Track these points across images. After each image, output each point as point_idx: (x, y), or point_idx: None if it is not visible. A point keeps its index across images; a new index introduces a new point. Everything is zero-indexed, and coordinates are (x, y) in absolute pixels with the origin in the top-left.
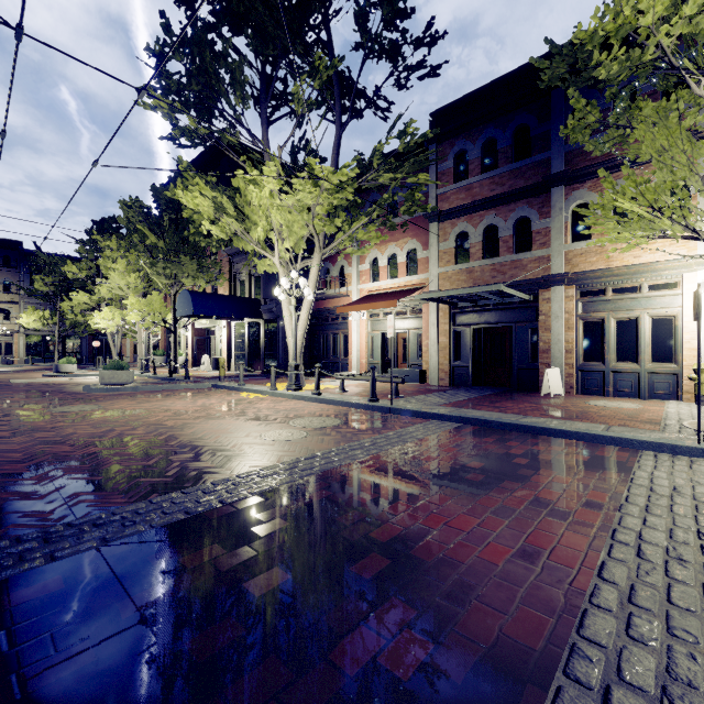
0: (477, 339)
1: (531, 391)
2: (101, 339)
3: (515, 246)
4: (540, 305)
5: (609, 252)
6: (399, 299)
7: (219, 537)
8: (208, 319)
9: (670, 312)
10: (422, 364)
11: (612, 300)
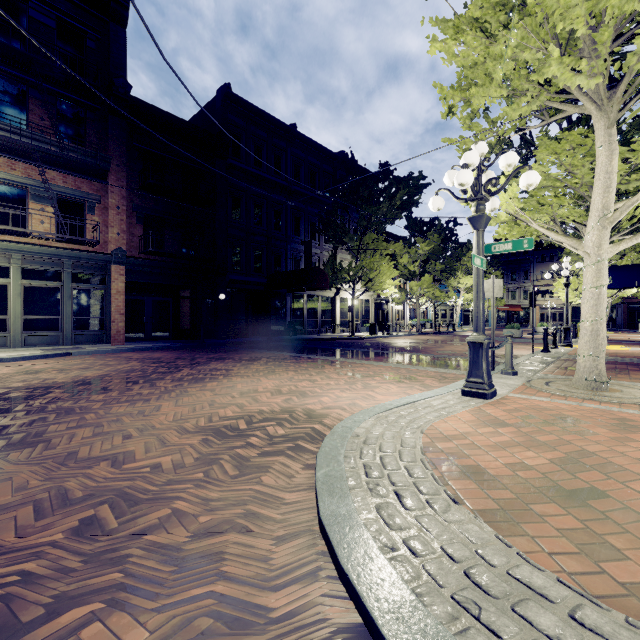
0: None
1: None
2: (636, 307)
3: None
4: None
5: None
6: None
7: (365, 352)
8: None
9: None
10: None
11: None
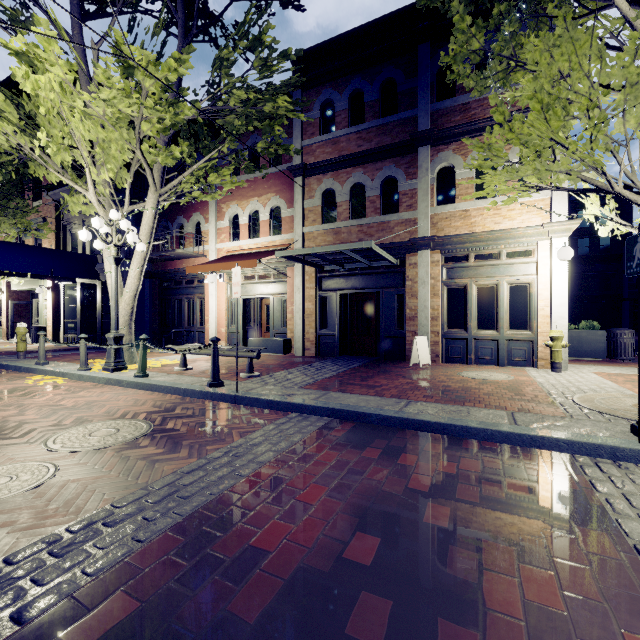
0: (344, 305)
1: (398, 360)
2: None
3: (382, 208)
4: (407, 270)
5: (473, 217)
6: (262, 261)
7: None
8: (29, 279)
9: (526, 280)
10: (287, 333)
11: (474, 267)
